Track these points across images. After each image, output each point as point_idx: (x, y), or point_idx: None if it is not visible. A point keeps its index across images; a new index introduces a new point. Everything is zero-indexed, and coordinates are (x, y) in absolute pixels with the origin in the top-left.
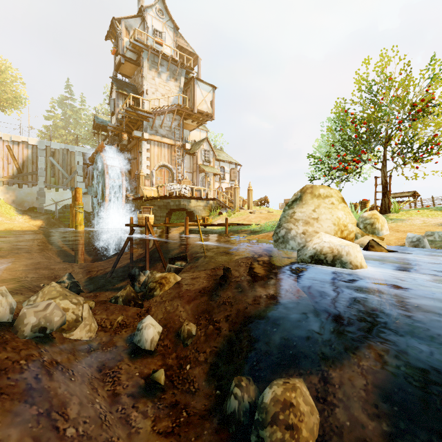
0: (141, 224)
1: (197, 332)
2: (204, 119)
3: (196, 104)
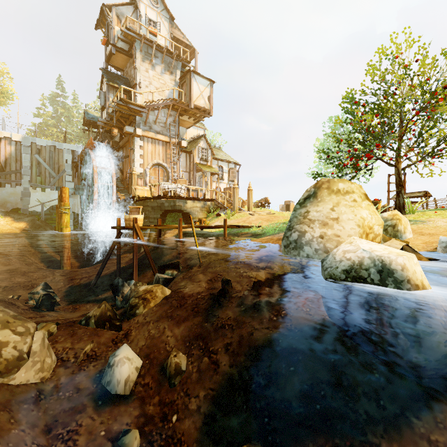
0: (128, 226)
1: (187, 366)
2: (202, 115)
3: (193, 99)
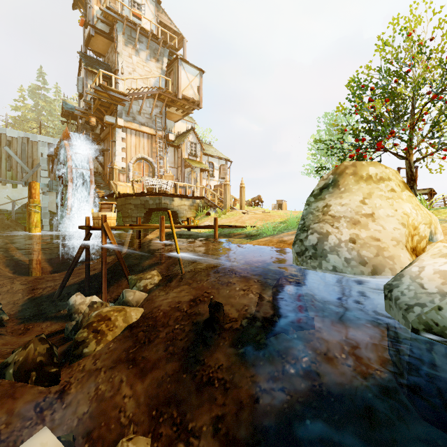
0: (95, 226)
1: None
2: (190, 107)
3: (181, 89)
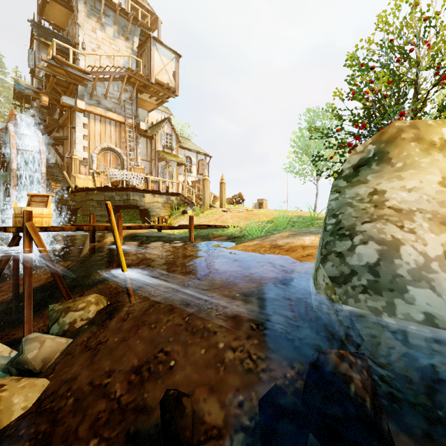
0: (13, 227)
1: None
2: (165, 94)
3: (154, 72)
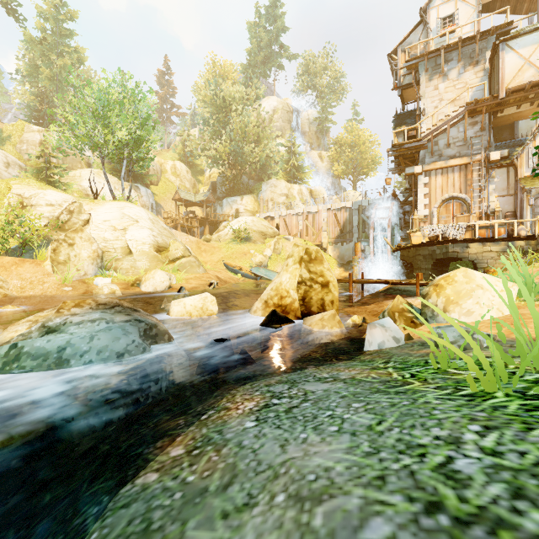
0: None
1: None
2: (535, 93)
3: (503, 83)
